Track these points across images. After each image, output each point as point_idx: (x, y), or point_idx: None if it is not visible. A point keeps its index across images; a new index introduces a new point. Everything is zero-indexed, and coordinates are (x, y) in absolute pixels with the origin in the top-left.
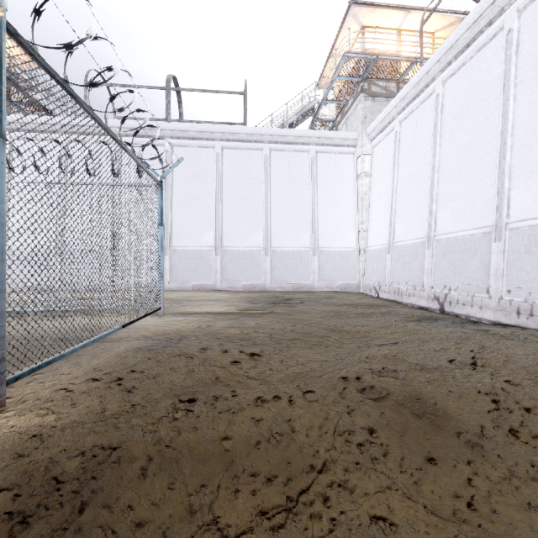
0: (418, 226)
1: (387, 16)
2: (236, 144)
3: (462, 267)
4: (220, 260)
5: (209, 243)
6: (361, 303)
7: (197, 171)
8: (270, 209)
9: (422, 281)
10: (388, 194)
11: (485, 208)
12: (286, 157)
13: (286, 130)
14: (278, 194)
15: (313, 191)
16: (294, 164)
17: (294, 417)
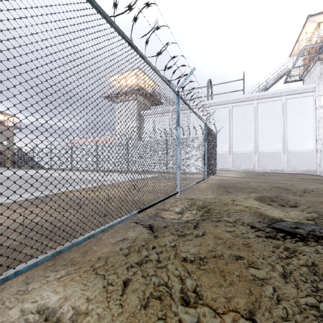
0: None
1: None
2: (239, 103)
3: None
4: (231, 157)
5: (226, 150)
6: (308, 178)
7: (220, 118)
8: (257, 132)
9: None
10: None
11: None
12: (266, 105)
13: (266, 92)
14: (262, 124)
15: (284, 120)
16: (272, 108)
17: (256, 186)
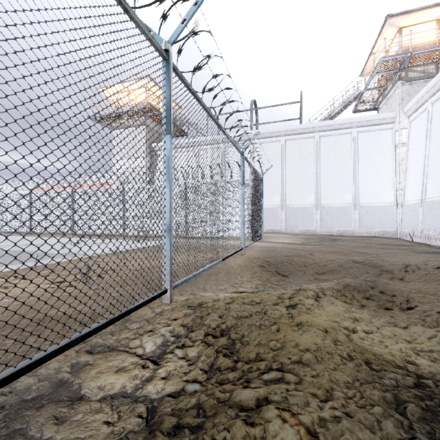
0: None
1: (424, 14)
2: (295, 136)
3: None
4: (284, 213)
5: (277, 203)
6: (390, 243)
7: (269, 157)
8: (319, 178)
9: None
10: (422, 160)
11: None
12: (332, 140)
13: (332, 121)
14: (326, 167)
15: (355, 162)
16: (339, 144)
17: (326, 262)
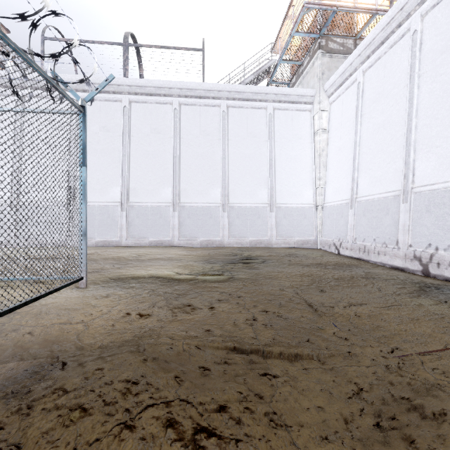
0: (388, 178)
1: None
2: (194, 100)
3: None
4: (178, 216)
5: (167, 199)
6: (328, 262)
7: (155, 127)
8: (227, 165)
9: (396, 238)
10: (350, 148)
11: None
12: (243, 114)
13: (243, 86)
14: (236, 150)
15: (271, 147)
16: (252, 121)
17: None
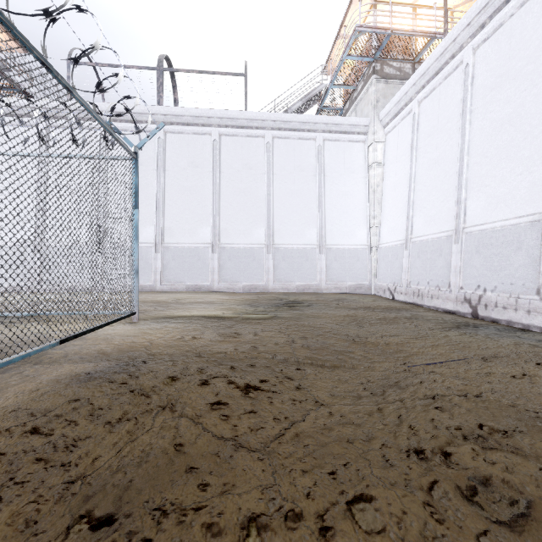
0: (442, 218)
1: None
2: (235, 130)
3: (502, 264)
4: (218, 258)
5: (206, 239)
6: (378, 306)
7: (193, 160)
8: (272, 202)
9: (448, 280)
10: (405, 184)
11: (533, 192)
12: (290, 145)
13: (290, 115)
14: (282, 186)
15: (320, 182)
16: (299, 153)
17: None
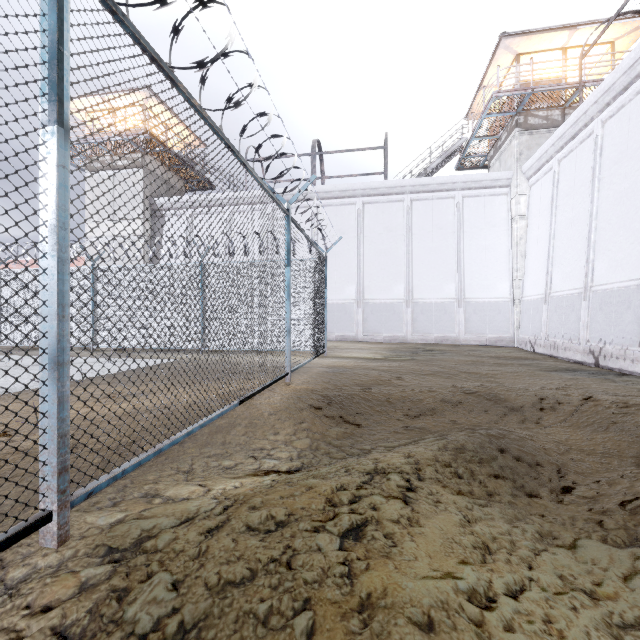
0: (575, 276)
1: (548, 39)
2: (377, 198)
3: (617, 320)
4: (361, 312)
5: (351, 296)
6: (507, 356)
7: (340, 228)
8: (411, 261)
9: (578, 334)
10: (546, 239)
11: (639, 260)
12: (428, 206)
13: (428, 179)
14: (420, 245)
15: (459, 239)
16: (437, 212)
17: (421, 395)
